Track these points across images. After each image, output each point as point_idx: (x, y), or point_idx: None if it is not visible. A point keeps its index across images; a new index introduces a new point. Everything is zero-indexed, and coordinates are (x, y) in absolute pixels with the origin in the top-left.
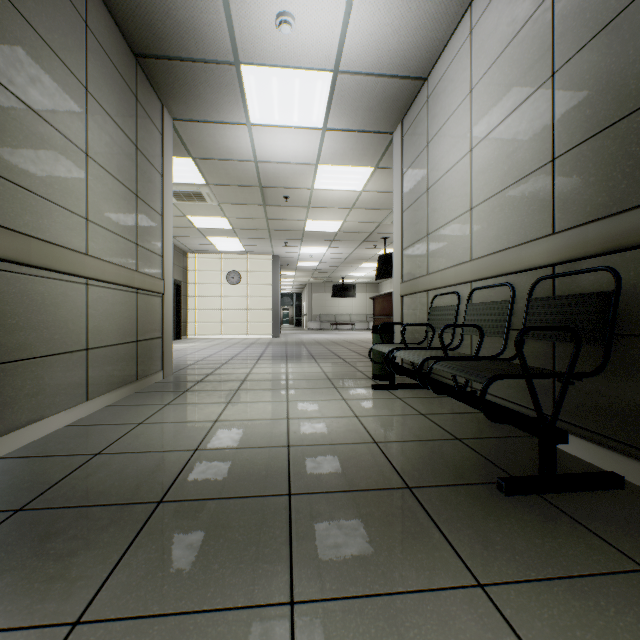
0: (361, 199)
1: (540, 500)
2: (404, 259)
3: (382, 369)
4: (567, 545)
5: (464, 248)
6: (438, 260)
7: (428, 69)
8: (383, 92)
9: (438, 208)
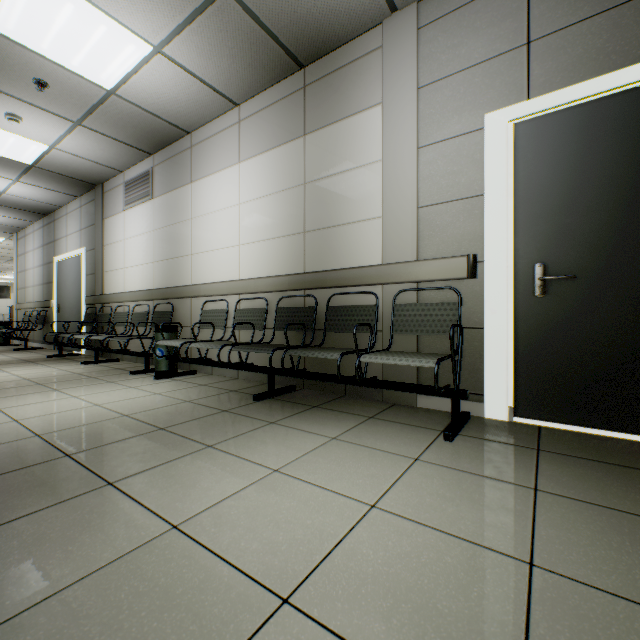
0: (1, 245)
1: (22, 350)
2: (19, 293)
3: (3, 340)
4: (19, 351)
5: (33, 297)
6: (28, 298)
7: (25, 227)
8: (3, 226)
9: (28, 280)
